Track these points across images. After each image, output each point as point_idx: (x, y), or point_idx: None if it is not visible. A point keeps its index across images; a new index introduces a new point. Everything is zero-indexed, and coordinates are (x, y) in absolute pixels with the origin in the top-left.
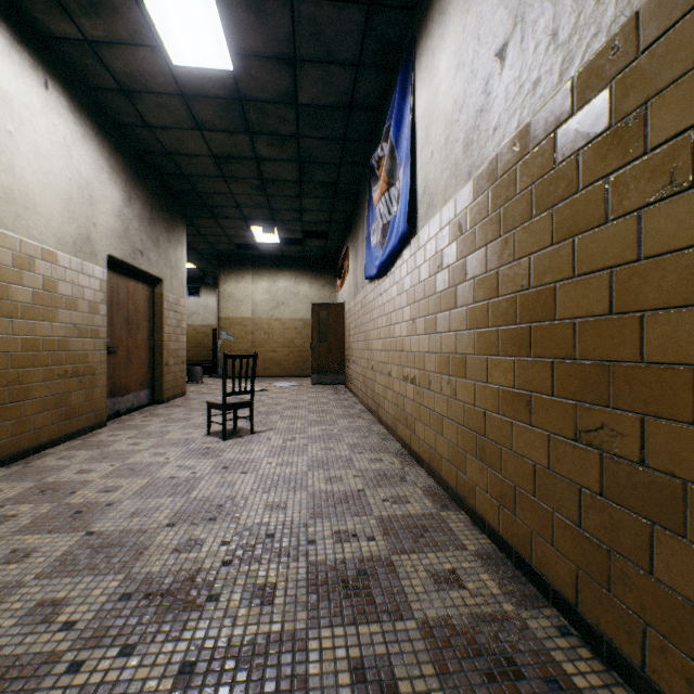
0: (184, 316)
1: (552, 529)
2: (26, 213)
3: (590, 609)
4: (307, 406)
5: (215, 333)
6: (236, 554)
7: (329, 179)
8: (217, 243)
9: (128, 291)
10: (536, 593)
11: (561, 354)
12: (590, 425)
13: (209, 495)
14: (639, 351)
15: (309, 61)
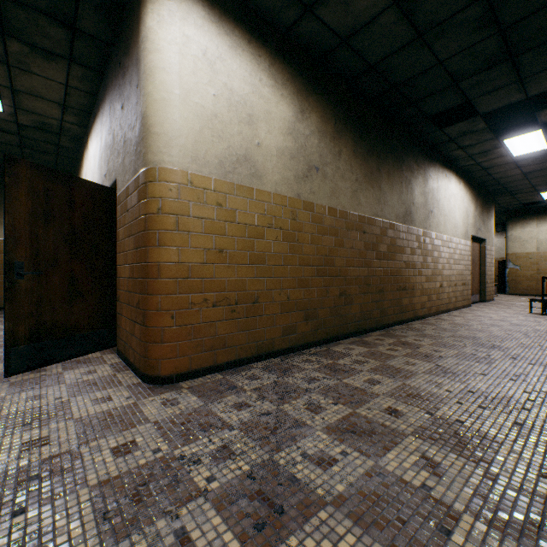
0: (492, 256)
1: None
2: (456, 229)
3: None
4: None
5: (499, 264)
6: None
7: None
8: (507, 206)
9: (472, 248)
10: None
11: None
12: None
13: None
14: None
15: None
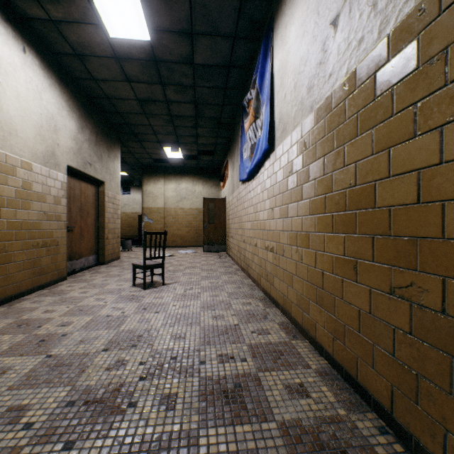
0: (119, 206)
1: (373, 356)
2: (10, 136)
3: (402, 416)
4: (200, 266)
5: (140, 218)
6: (150, 371)
7: (215, 115)
8: (141, 158)
9: (81, 189)
10: (360, 401)
11: (379, 232)
12: (402, 283)
13: (133, 328)
14: (441, 230)
15: (201, 34)
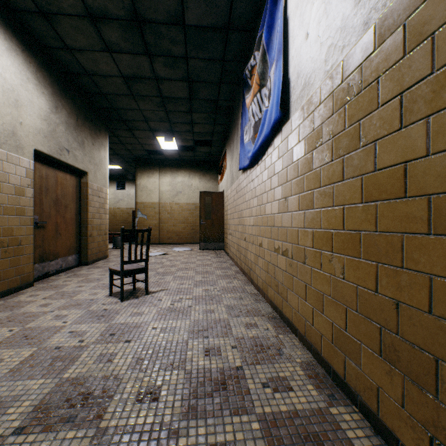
0: (106, 200)
1: None
2: None
3: None
4: (195, 267)
5: (134, 213)
6: None
7: (211, 96)
8: (134, 150)
9: (57, 179)
10: None
11: None
12: None
13: (84, 374)
14: None
15: None
